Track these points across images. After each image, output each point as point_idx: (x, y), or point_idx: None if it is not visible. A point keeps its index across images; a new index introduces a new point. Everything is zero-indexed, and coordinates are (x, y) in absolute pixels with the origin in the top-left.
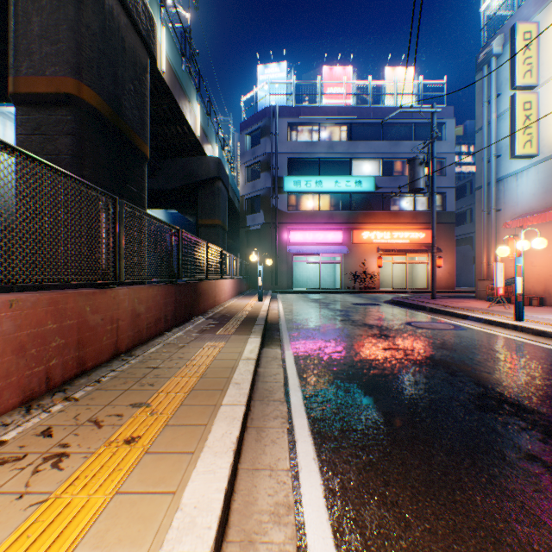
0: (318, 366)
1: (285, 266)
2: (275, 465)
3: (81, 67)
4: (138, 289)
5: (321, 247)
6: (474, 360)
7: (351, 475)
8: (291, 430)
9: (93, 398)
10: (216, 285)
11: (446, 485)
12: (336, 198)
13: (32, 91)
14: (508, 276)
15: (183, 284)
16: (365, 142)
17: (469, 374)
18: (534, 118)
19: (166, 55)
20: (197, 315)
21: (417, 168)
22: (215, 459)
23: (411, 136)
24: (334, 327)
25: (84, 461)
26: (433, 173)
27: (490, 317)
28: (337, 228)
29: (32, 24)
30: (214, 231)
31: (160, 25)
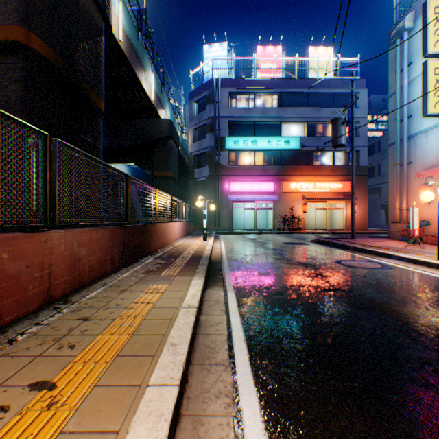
0: (262, 312)
1: (226, 211)
2: None
3: (30, 17)
4: (78, 232)
5: (256, 195)
6: (419, 303)
7: None
8: (239, 421)
9: None
10: (166, 227)
11: None
12: (269, 155)
13: None
14: (419, 219)
15: (132, 226)
16: (292, 108)
17: (423, 323)
18: None
19: (123, 27)
20: (147, 254)
21: (340, 127)
22: None
23: (331, 104)
24: (272, 266)
25: None
26: (353, 132)
27: (413, 257)
28: (269, 179)
29: None
30: (167, 182)
31: None
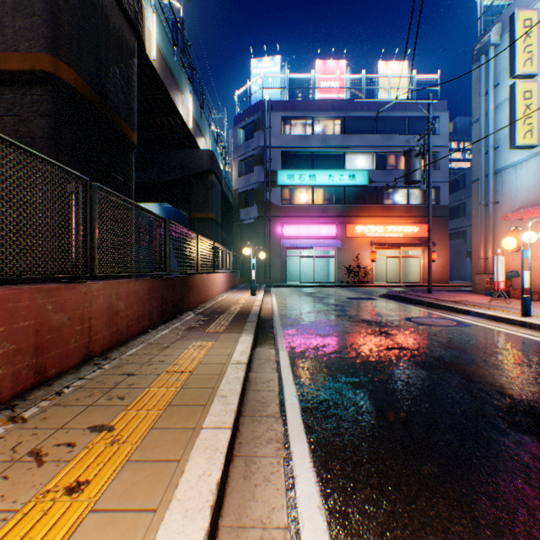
0: (317, 370)
1: (278, 259)
2: (268, 519)
3: (58, 43)
4: (116, 283)
5: (314, 240)
6: (489, 362)
7: (371, 537)
8: (289, 461)
9: (45, 419)
10: (208, 279)
11: None
12: (330, 192)
13: (4, 69)
14: (506, 270)
15: (170, 278)
16: (358, 136)
17: (488, 380)
18: (534, 108)
19: (156, 43)
20: (187, 310)
21: (413, 160)
22: (184, 523)
23: (405, 130)
24: (330, 323)
25: None
26: (429, 165)
27: (494, 313)
28: (331, 221)
29: None
30: (207, 225)
31: (151, 11)
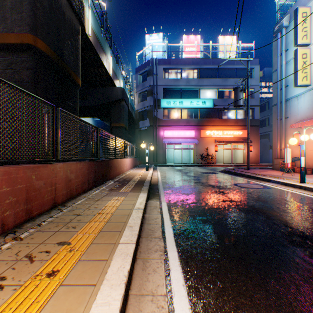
0: (183, 213)
1: (161, 150)
2: (155, 291)
3: (36, 28)
4: (70, 164)
5: (182, 139)
6: (280, 208)
7: (211, 300)
8: (167, 261)
9: (33, 238)
10: (121, 162)
11: (281, 309)
12: (191, 111)
13: (6, 42)
14: (292, 156)
15: (100, 161)
16: (207, 79)
17: (279, 218)
18: (308, 63)
19: (91, 26)
20: (109, 179)
21: (239, 93)
22: (110, 291)
23: (234, 76)
24: (191, 187)
25: (13, 294)
26: (248, 96)
27: (284, 181)
28: (191, 128)
29: (6, 1)
30: (120, 130)
31: (88, 8)
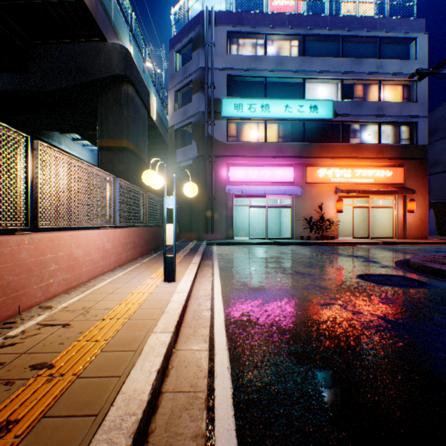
0: None
1: (223, 210)
2: None
3: None
4: None
5: (267, 186)
6: None
7: None
8: None
9: None
10: None
11: None
12: (286, 128)
13: None
14: None
15: None
16: (321, 59)
17: None
18: None
19: None
20: None
21: None
22: None
23: (374, 55)
24: None
25: None
26: None
27: None
28: (287, 164)
29: None
30: (121, 157)
31: None
